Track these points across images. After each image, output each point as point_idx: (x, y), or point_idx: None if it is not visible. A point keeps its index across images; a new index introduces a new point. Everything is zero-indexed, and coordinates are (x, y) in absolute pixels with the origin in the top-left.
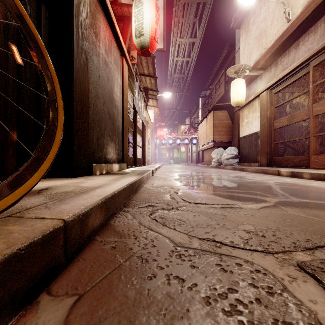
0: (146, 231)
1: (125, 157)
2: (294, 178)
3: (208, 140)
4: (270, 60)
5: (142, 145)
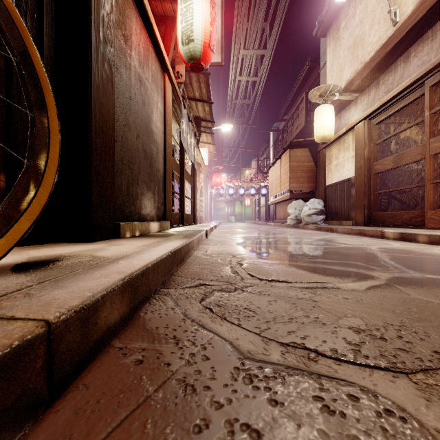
0: (194, 329)
1: (167, 212)
2: (404, 242)
3: (283, 189)
4: (369, 79)
5: (193, 197)
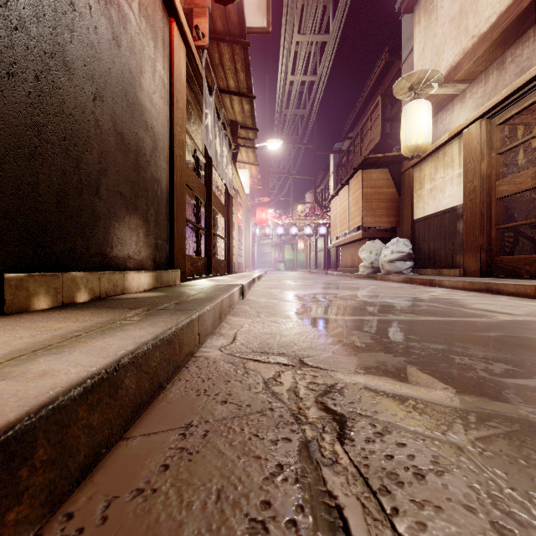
0: None
1: (177, 255)
2: None
3: (352, 226)
4: (485, 60)
5: (227, 235)
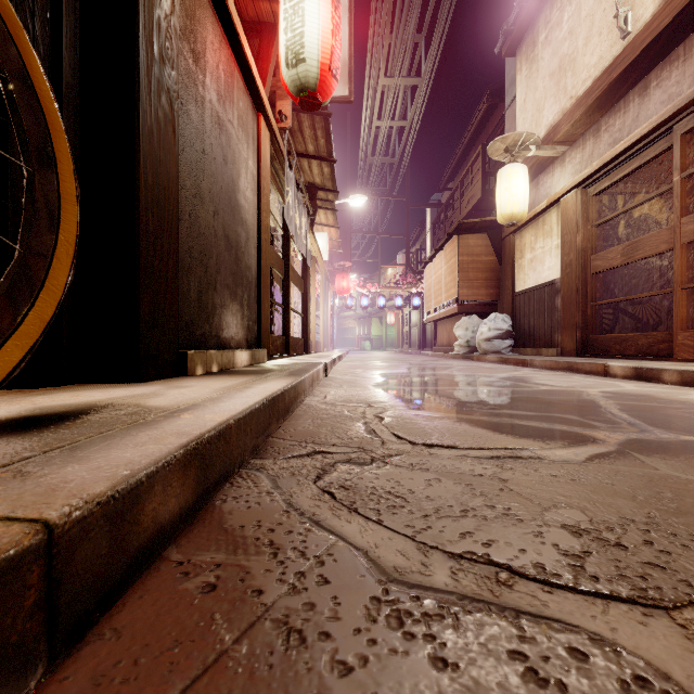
0: (305, 529)
1: (264, 335)
2: (641, 382)
3: (447, 299)
4: (584, 123)
5: (304, 310)
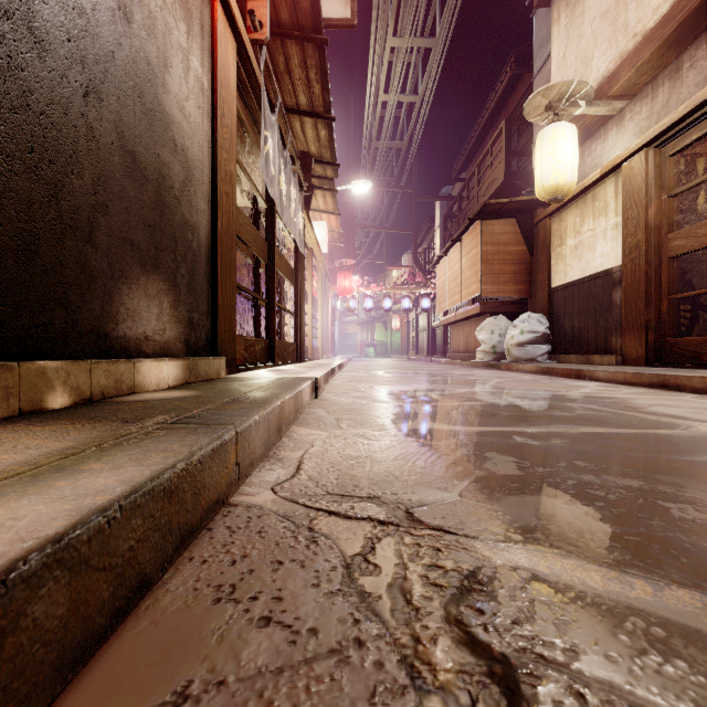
0: None
1: (223, 335)
2: None
3: (467, 297)
4: (652, 67)
5: (296, 309)
